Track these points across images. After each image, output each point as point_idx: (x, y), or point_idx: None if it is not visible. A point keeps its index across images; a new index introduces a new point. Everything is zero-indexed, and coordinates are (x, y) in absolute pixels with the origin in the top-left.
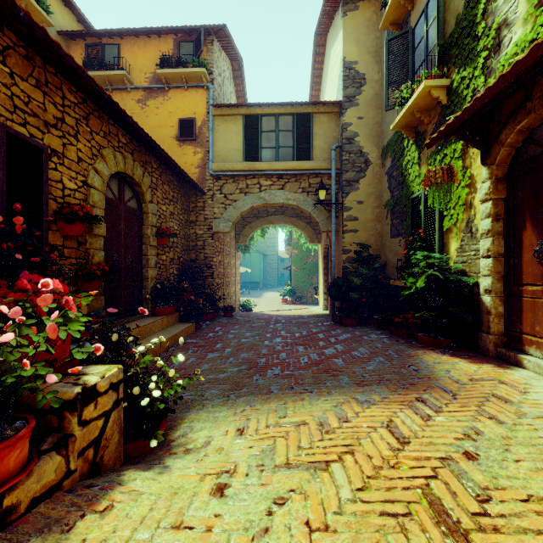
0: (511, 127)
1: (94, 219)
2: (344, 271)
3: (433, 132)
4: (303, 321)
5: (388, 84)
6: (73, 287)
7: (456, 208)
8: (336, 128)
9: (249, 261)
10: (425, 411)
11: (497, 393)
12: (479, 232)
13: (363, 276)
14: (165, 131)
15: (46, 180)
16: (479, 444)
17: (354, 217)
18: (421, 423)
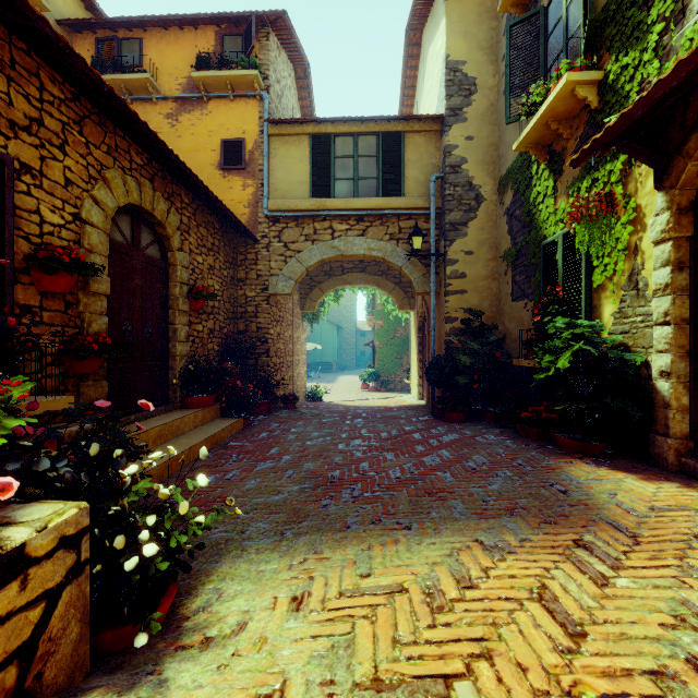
0: None
1: (89, 268)
2: (447, 347)
3: (577, 150)
4: (391, 414)
5: (510, 86)
6: (57, 368)
7: (612, 255)
8: (436, 152)
9: (320, 335)
10: (595, 566)
11: None
12: (650, 287)
13: (474, 353)
14: (204, 156)
15: (10, 207)
16: None
17: (460, 273)
18: (595, 592)
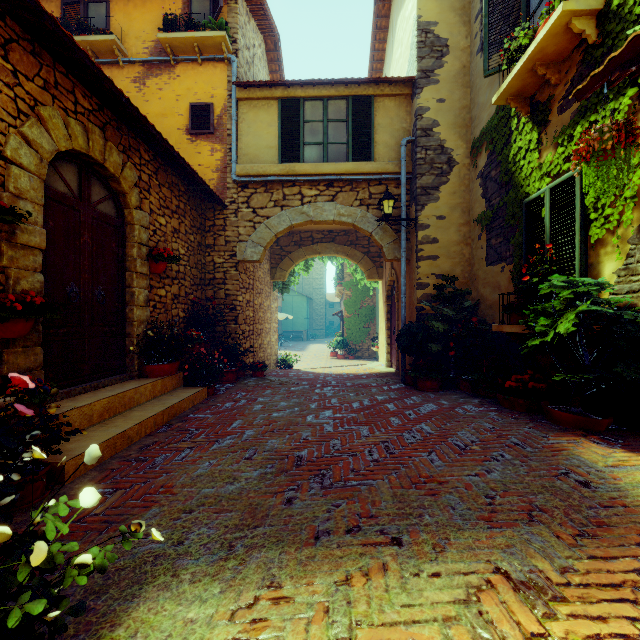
0: None
1: (9, 213)
2: (418, 314)
3: (567, 95)
4: (361, 382)
5: (488, 37)
6: None
7: (616, 204)
8: (407, 117)
9: (291, 306)
10: None
11: None
12: None
13: (447, 319)
14: (172, 121)
15: None
16: None
17: (432, 238)
18: None
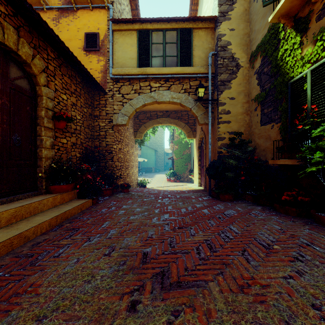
0: None
1: None
2: (219, 155)
3: (324, 7)
4: (185, 195)
5: None
6: None
7: None
8: (211, 41)
9: (146, 155)
10: None
11: None
12: None
13: (236, 158)
14: (75, 43)
15: None
16: None
17: (227, 111)
18: None
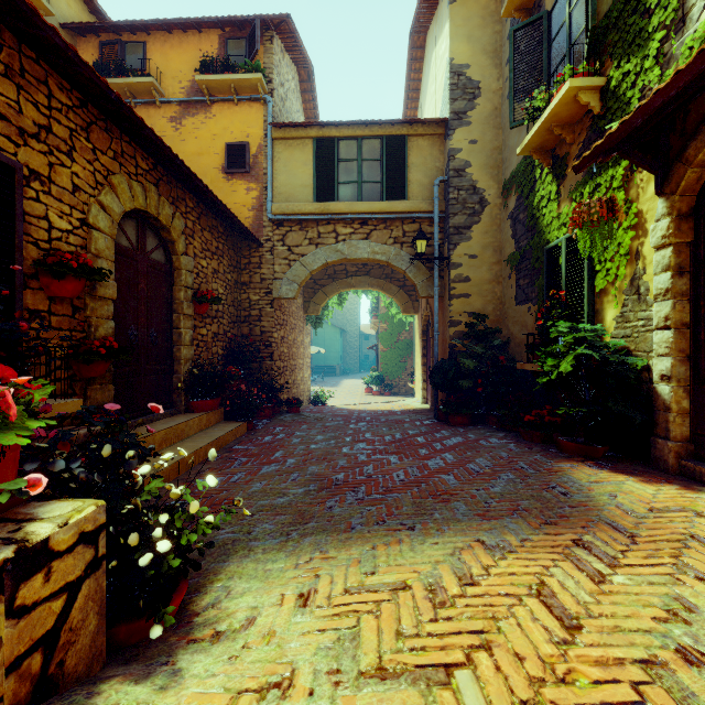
0: (704, 137)
1: (96, 273)
2: (451, 351)
3: (580, 155)
4: (395, 418)
5: (513, 91)
6: (65, 371)
7: (614, 259)
8: (440, 156)
9: (323, 339)
10: (593, 564)
11: (698, 533)
12: (651, 292)
13: (478, 357)
14: (208, 160)
15: (20, 214)
16: (698, 630)
17: (464, 277)
18: (591, 589)
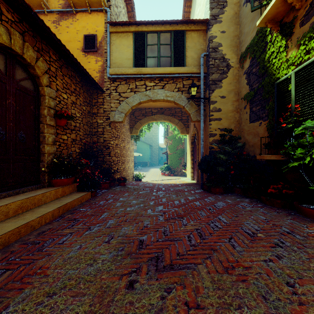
0: None
1: None
2: (210, 151)
3: (307, 14)
4: (179, 189)
5: None
6: None
7: None
8: (203, 42)
9: (141, 149)
10: None
11: None
12: None
13: (227, 153)
14: (74, 44)
15: None
16: None
17: (218, 109)
18: None
